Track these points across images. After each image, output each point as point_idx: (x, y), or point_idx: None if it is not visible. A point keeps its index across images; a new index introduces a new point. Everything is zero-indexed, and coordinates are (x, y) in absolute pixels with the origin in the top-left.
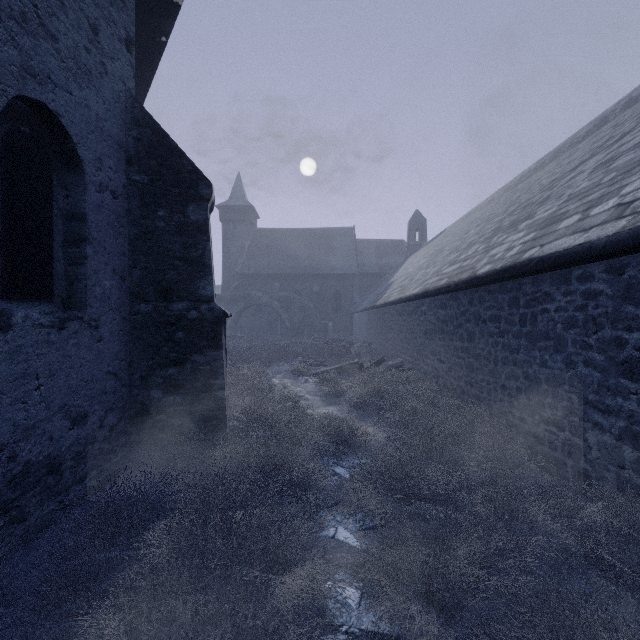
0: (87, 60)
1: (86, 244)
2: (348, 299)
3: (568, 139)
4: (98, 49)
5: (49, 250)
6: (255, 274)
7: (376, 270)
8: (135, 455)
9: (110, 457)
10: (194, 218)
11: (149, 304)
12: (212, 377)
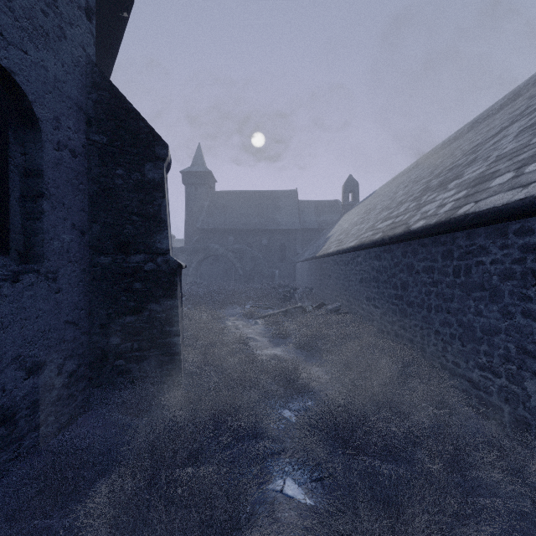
0: (44, 22)
1: (43, 199)
2: (292, 251)
3: (484, 111)
4: (56, 13)
5: (4, 205)
6: (213, 229)
7: (316, 226)
8: (95, 398)
9: (69, 402)
10: (151, 176)
11: (108, 257)
12: (168, 324)
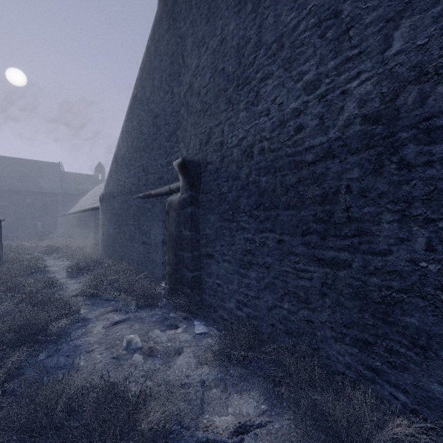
0: None
1: None
2: (54, 208)
3: None
4: None
5: None
6: None
7: (75, 192)
8: None
9: None
10: None
11: None
12: None
